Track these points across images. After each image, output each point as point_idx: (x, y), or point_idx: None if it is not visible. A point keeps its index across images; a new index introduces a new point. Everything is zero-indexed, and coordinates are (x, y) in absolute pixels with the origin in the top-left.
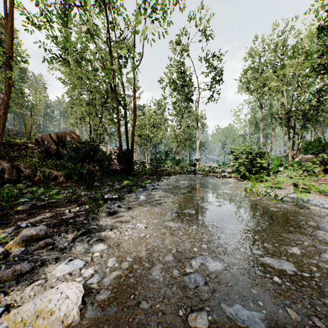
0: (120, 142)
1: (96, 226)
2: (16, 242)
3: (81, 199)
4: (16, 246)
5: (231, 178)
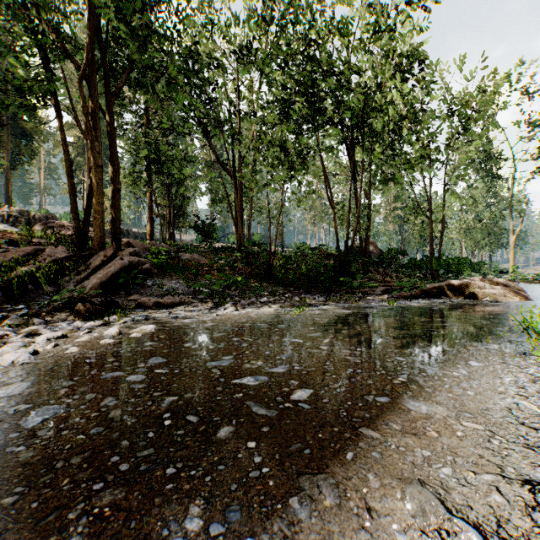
0: (430, 251)
1: None
2: None
3: None
4: None
5: None
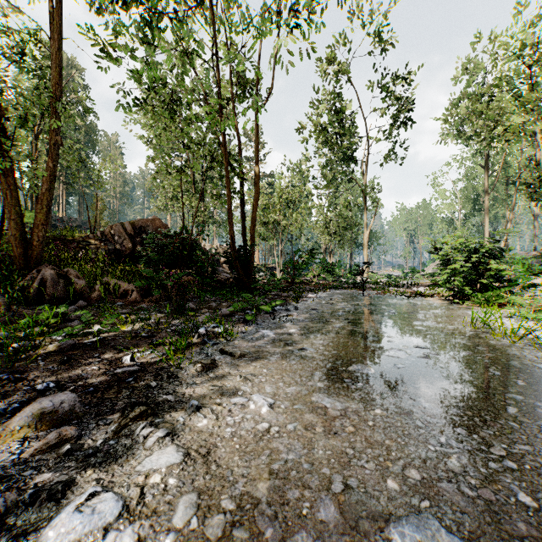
0: (231, 234)
1: (171, 397)
2: (7, 429)
3: (160, 332)
4: (6, 439)
5: (434, 297)
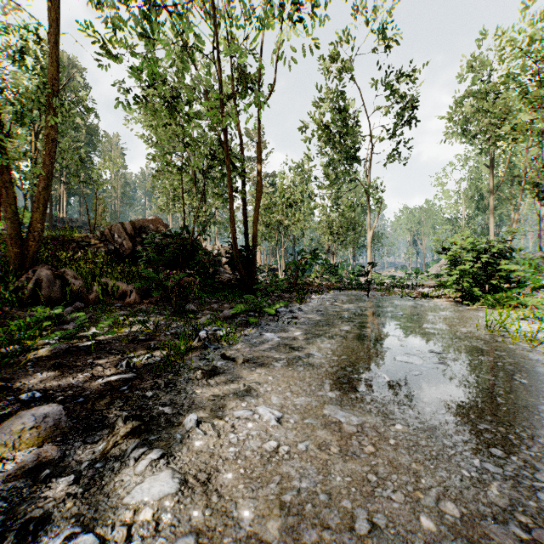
0: (233, 234)
1: (167, 409)
2: None
3: (159, 335)
4: None
5: (441, 298)
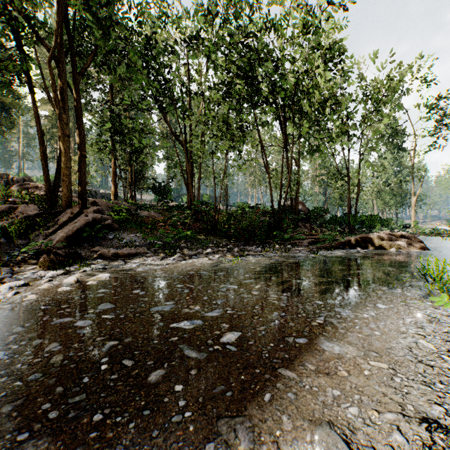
0: (348, 210)
1: None
2: None
3: None
4: None
5: None
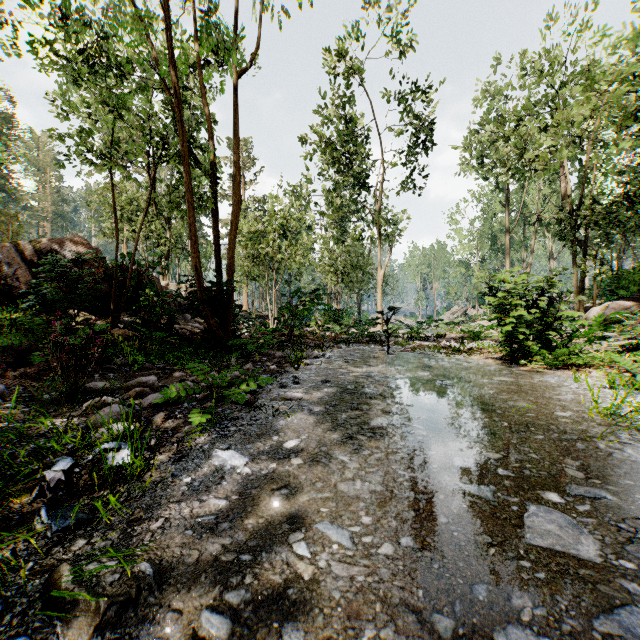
0: (195, 263)
1: None
2: None
3: None
4: None
5: (478, 354)
